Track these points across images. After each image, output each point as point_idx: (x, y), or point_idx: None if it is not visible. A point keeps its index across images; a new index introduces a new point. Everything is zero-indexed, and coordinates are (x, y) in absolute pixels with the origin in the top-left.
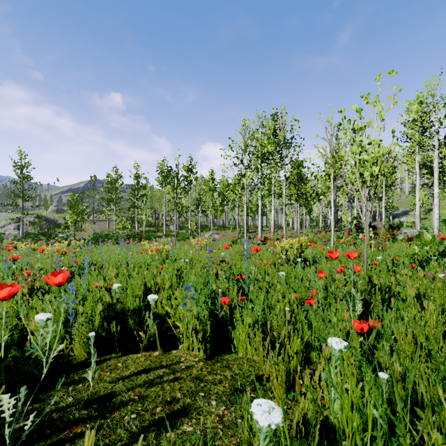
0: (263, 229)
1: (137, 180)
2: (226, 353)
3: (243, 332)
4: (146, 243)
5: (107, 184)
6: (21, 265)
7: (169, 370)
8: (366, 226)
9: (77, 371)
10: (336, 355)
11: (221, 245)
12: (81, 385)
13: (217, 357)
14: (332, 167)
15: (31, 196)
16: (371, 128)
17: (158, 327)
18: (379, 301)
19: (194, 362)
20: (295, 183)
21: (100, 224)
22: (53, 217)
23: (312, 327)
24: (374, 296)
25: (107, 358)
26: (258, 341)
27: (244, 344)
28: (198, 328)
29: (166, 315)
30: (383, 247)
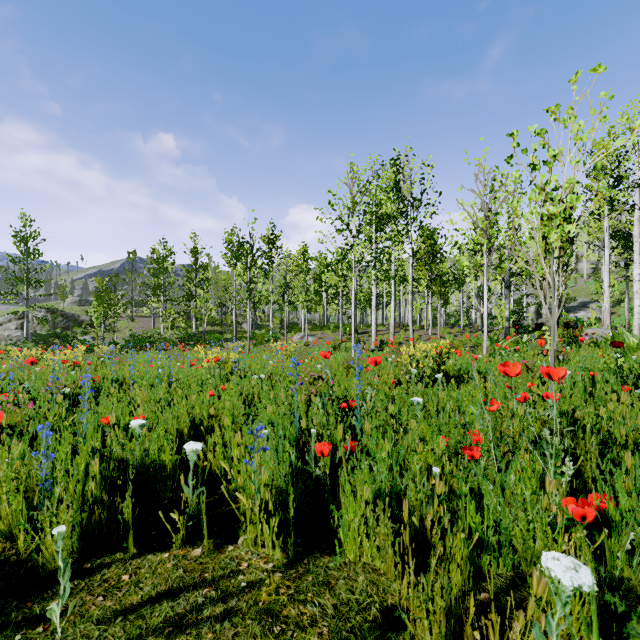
0: (378, 329)
1: (195, 258)
2: (325, 552)
3: (355, 513)
4: (201, 350)
5: (152, 263)
6: (2, 385)
7: (216, 591)
8: (553, 323)
9: (43, 592)
10: (562, 597)
11: (318, 352)
12: (40, 629)
13: (307, 560)
14: (485, 234)
15: (40, 281)
16: (562, 162)
17: (207, 494)
18: (593, 453)
19: (265, 573)
20: (426, 261)
21: (142, 322)
22: (73, 311)
23: (478, 500)
24: (583, 443)
25: (106, 562)
26: (384, 535)
27: (357, 537)
28: (272, 507)
29: (224, 471)
30: (565, 356)
